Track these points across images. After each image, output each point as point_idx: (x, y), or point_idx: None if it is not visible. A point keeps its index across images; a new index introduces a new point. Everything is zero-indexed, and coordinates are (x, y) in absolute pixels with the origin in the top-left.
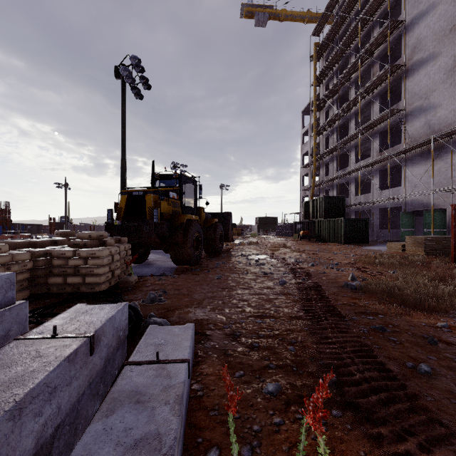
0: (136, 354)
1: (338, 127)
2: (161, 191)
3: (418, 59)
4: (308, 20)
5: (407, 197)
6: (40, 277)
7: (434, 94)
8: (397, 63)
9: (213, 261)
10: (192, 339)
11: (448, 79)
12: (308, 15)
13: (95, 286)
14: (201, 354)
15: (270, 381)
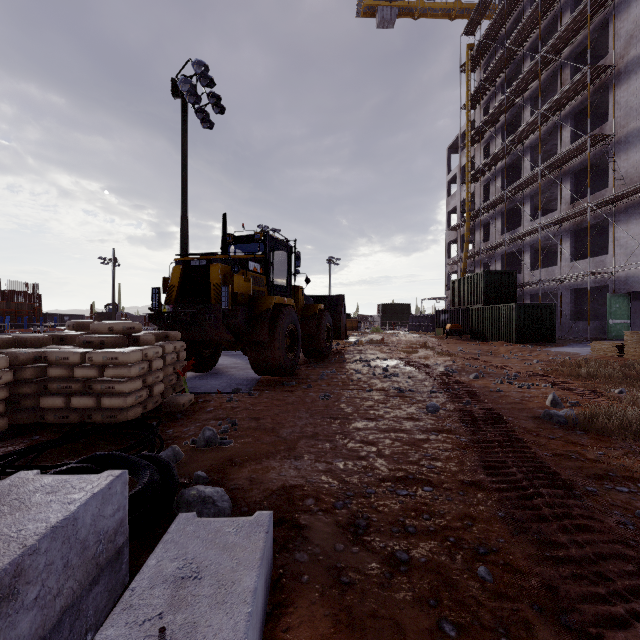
0: (119, 616)
1: (503, 169)
2: (234, 259)
3: (637, 54)
4: (457, 14)
5: (619, 270)
6: (28, 397)
7: None
8: (600, 63)
9: (316, 368)
10: (265, 557)
11: None
12: (456, 7)
13: (116, 413)
14: (286, 581)
15: None
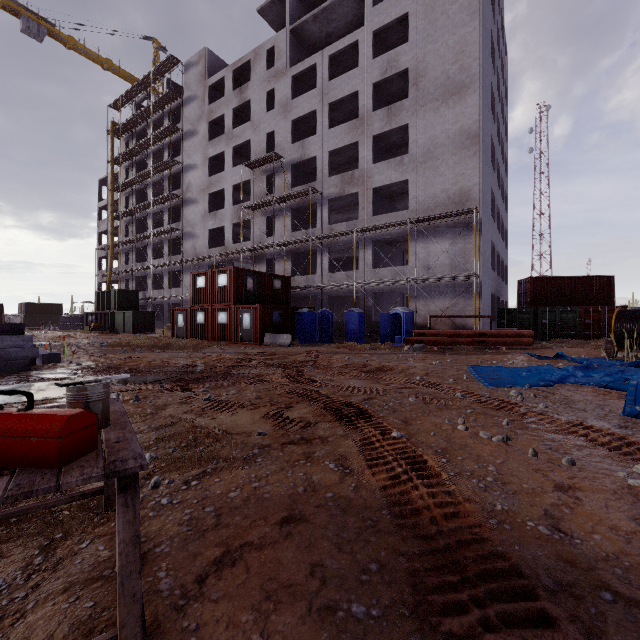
0: None
1: (138, 219)
2: None
3: (190, 197)
4: (109, 68)
5: (184, 296)
6: None
7: (197, 228)
8: (179, 190)
9: None
10: None
11: (203, 222)
12: (108, 64)
13: None
14: None
15: None
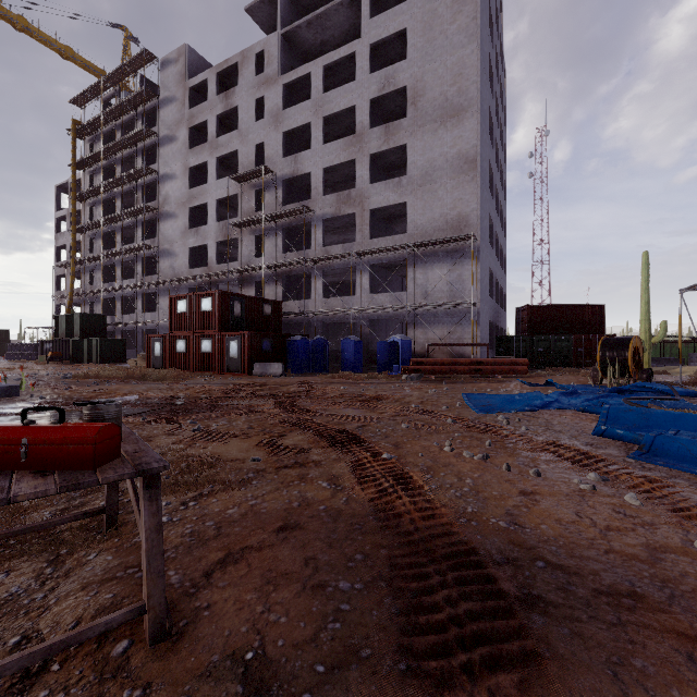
0: None
1: (105, 233)
2: None
3: (167, 211)
4: (69, 57)
5: (161, 322)
6: None
7: (176, 245)
8: (154, 202)
9: None
10: None
11: (183, 238)
12: (68, 52)
13: None
14: None
15: None
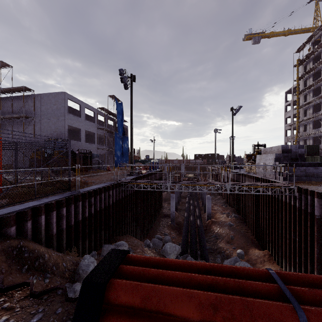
0: None
1: (313, 105)
2: None
3: None
4: (288, 34)
5: None
6: None
7: None
8: None
9: None
10: None
11: None
12: (288, 32)
13: None
14: None
15: None
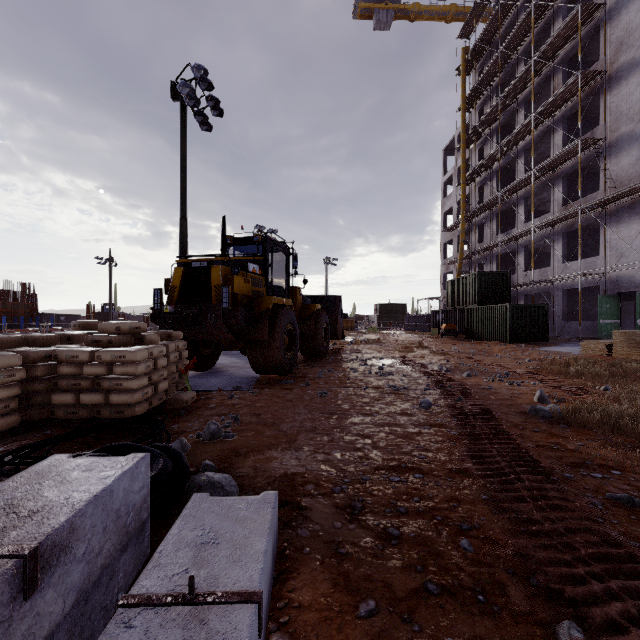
0: (151, 572)
1: (498, 171)
2: (234, 261)
3: (627, 61)
4: (452, 17)
5: (609, 271)
6: (39, 393)
7: None
8: (592, 69)
9: (314, 367)
10: (272, 528)
11: None
12: (451, 10)
13: (124, 409)
14: (290, 552)
15: (434, 632)
